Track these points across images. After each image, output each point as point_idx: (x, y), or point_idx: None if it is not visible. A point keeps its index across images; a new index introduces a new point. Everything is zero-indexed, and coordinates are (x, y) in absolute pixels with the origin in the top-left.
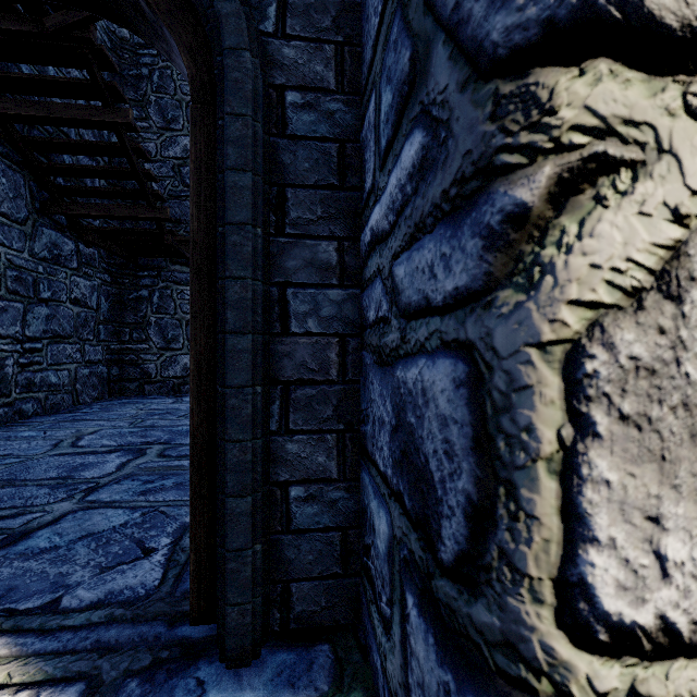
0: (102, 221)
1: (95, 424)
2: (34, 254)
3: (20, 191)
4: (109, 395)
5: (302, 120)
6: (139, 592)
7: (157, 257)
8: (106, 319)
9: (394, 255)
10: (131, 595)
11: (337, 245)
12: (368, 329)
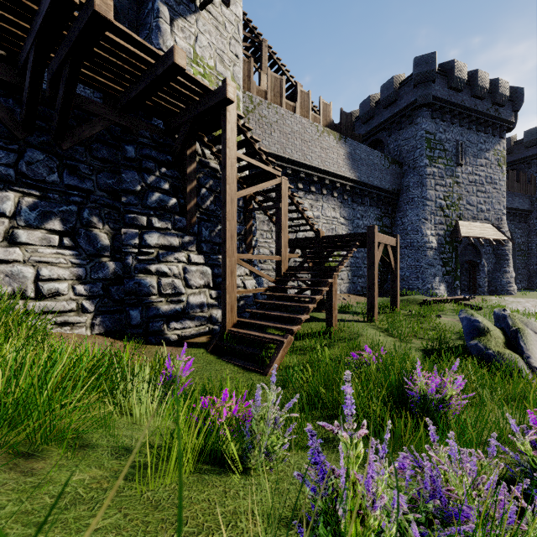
0: None
1: None
2: None
3: None
4: None
5: None
6: None
7: None
8: None
9: None
10: None
11: None
12: None
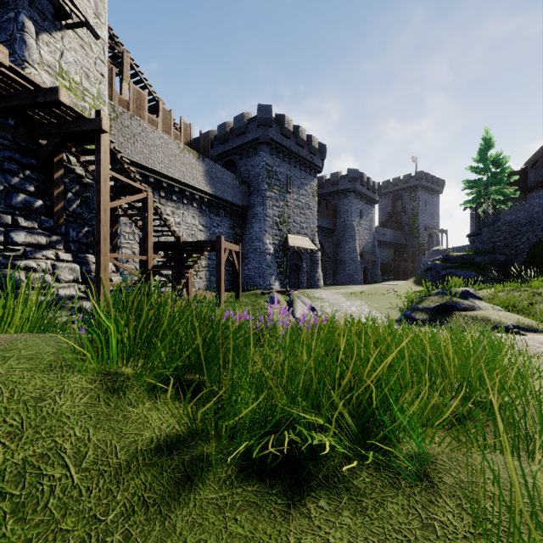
0: None
1: None
2: None
3: None
4: None
5: None
6: None
7: None
8: None
9: None
10: None
11: None
12: None
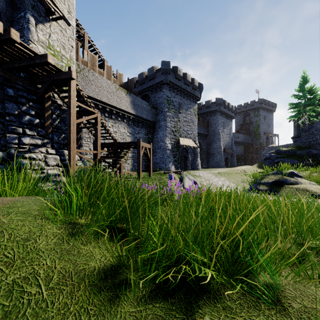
0: None
1: None
2: None
3: None
4: None
5: None
6: None
7: None
8: None
9: None
10: None
11: None
12: None
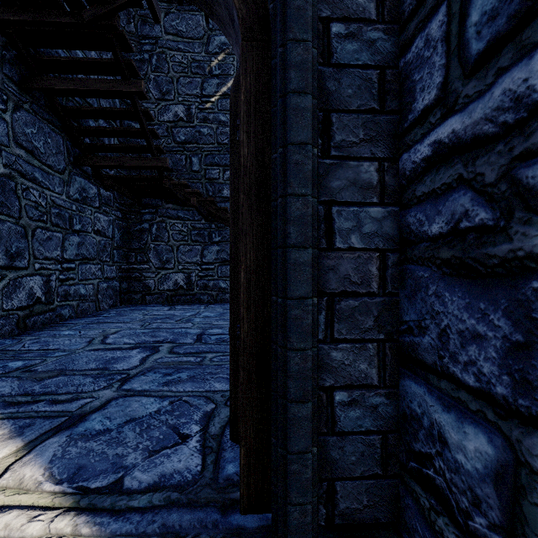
0: (116, 171)
1: (115, 325)
2: (69, 196)
3: (60, 148)
4: (120, 304)
5: (345, 49)
6: (187, 477)
7: (155, 198)
8: (118, 246)
9: (522, 155)
10: (180, 479)
11: (377, 165)
12: (425, 243)
